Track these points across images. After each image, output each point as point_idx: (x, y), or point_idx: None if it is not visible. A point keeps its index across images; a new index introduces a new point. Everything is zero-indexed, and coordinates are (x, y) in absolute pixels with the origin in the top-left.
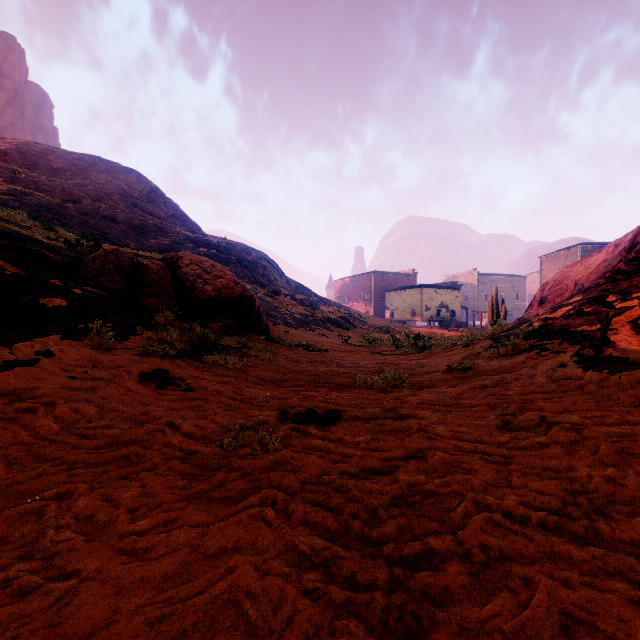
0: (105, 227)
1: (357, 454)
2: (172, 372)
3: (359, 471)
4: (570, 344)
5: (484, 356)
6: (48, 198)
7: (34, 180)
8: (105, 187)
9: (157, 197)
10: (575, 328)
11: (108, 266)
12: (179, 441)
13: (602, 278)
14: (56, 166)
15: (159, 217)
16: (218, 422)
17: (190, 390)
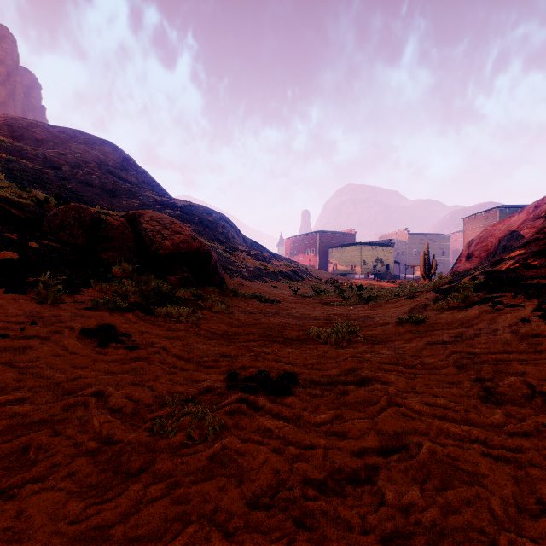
0: (81, 190)
1: (321, 444)
2: (120, 327)
3: (327, 479)
4: (526, 297)
5: (432, 308)
6: (30, 164)
7: (18, 149)
8: (83, 156)
9: (130, 165)
10: (526, 281)
11: (69, 221)
12: (100, 422)
13: (541, 233)
14: (40, 137)
15: (131, 183)
16: (156, 390)
17: (134, 348)
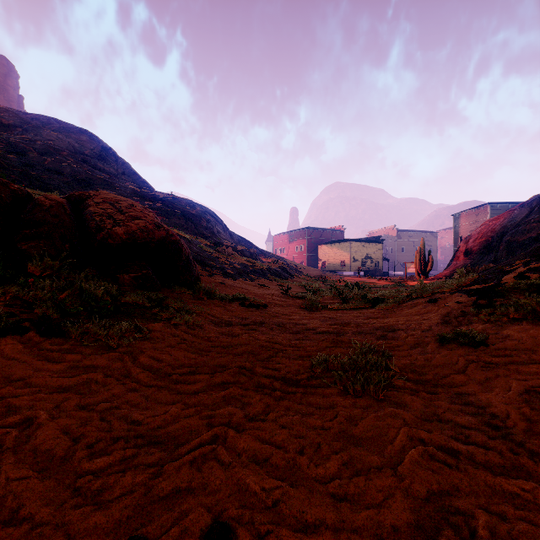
0: (48, 178)
1: None
2: None
3: None
4: None
5: (479, 319)
6: None
7: None
8: (55, 143)
9: (109, 156)
10: None
11: None
12: None
13: None
14: (7, 122)
15: (109, 173)
16: None
17: None
